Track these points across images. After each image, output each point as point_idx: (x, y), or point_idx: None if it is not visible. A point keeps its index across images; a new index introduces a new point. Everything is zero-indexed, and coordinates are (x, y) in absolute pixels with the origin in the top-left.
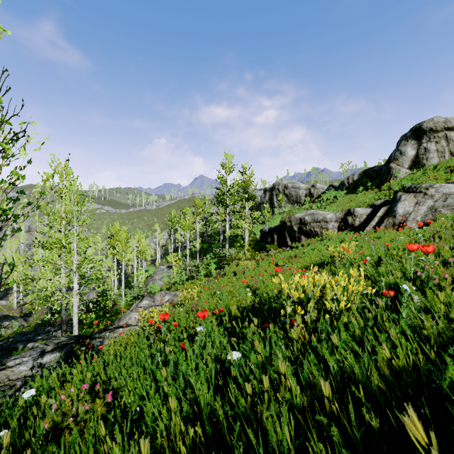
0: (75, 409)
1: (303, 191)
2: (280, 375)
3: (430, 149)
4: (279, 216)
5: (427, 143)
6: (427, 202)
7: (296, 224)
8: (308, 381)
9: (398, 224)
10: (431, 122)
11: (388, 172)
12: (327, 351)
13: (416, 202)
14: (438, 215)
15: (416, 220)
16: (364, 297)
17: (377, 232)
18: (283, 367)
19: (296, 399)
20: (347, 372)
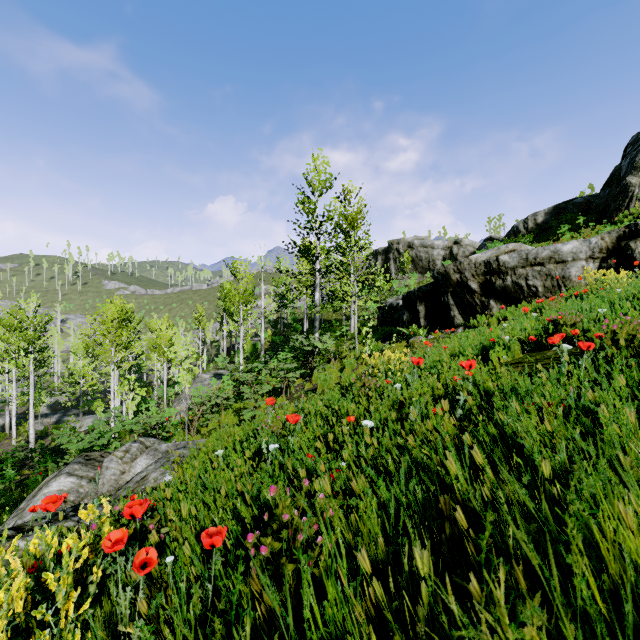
0: None
1: (439, 251)
2: None
3: None
4: (405, 289)
5: None
6: None
7: (477, 275)
8: None
9: None
10: None
11: (623, 194)
12: None
13: None
14: None
15: None
16: None
17: None
18: None
19: None
20: None
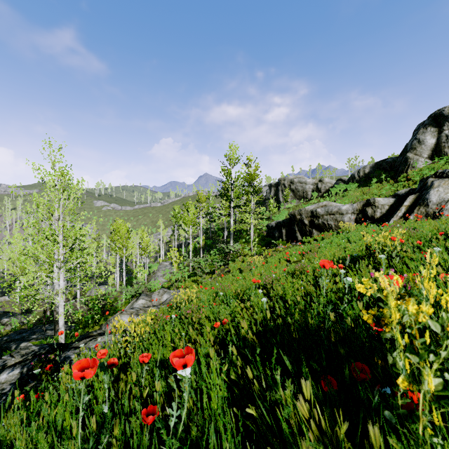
0: None
1: (310, 186)
2: None
3: None
4: (286, 212)
5: None
6: None
7: (307, 217)
8: None
9: (432, 214)
10: None
11: (405, 163)
12: None
13: None
14: None
15: None
16: None
17: (408, 223)
18: None
19: None
20: None
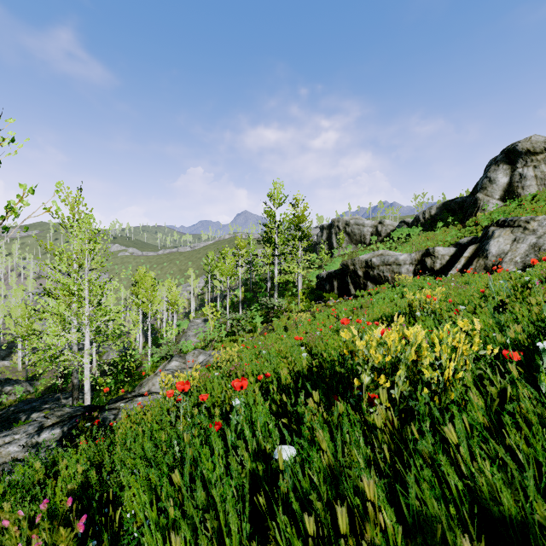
0: (23, 545)
1: (368, 228)
2: (361, 490)
3: (527, 175)
4: (340, 259)
5: (523, 168)
6: (528, 239)
7: (361, 268)
8: (412, 507)
9: (491, 266)
10: (528, 142)
11: (474, 204)
12: (444, 455)
13: (514, 239)
14: (544, 254)
15: (514, 261)
16: (481, 360)
17: (464, 276)
18: (371, 484)
19: (395, 544)
20: (483, 494)
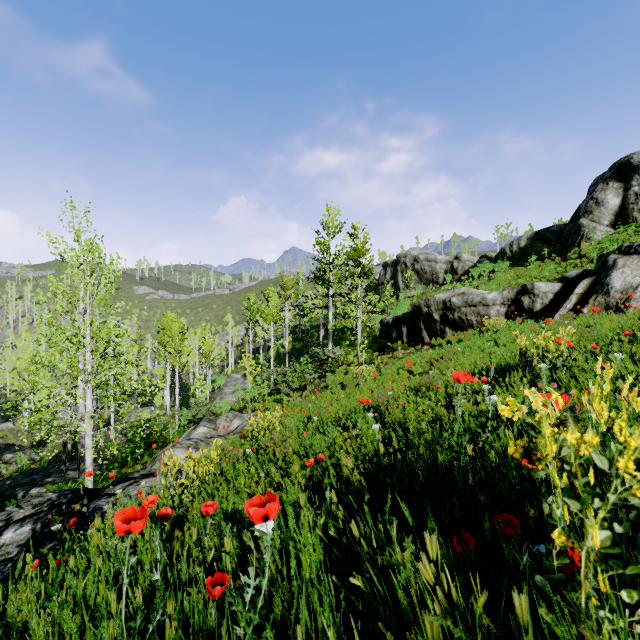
0: None
1: (441, 265)
2: None
3: None
4: (407, 302)
5: (639, 186)
6: None
7: (438, 310)
8: None
9: (614, 305)
10: None
11: (576, 232)
12: None
13: None
14: None
15: None
16: None
17: (580, 318)
18: None
19: None
20: None
